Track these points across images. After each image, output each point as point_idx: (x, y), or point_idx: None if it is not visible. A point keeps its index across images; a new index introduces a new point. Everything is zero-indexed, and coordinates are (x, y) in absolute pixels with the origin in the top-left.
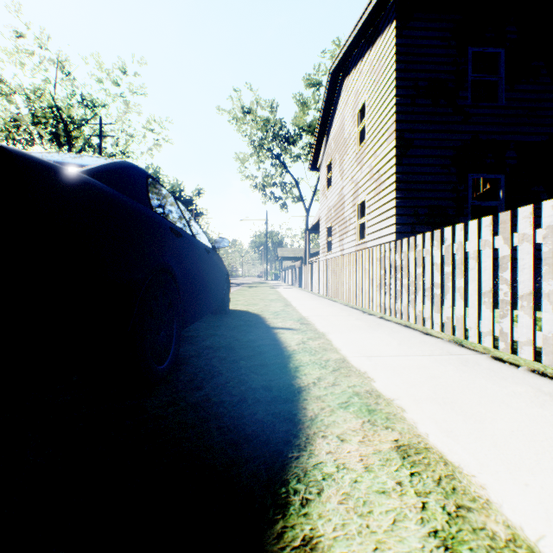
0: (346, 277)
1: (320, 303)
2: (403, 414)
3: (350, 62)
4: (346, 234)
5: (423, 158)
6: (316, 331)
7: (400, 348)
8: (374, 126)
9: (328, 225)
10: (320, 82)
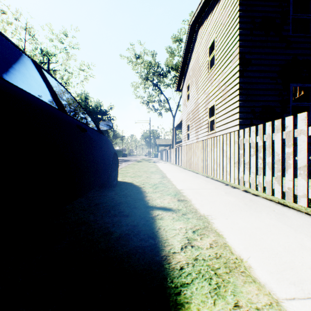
0: (204, 156)
1: (188, 175)
2: None
3: (203, 16)
4: (200, 128)
5: (258, 72)
6: (197, 214)
7: None
8: (221, 54)
9: (188, 123)
10: (181, 39)
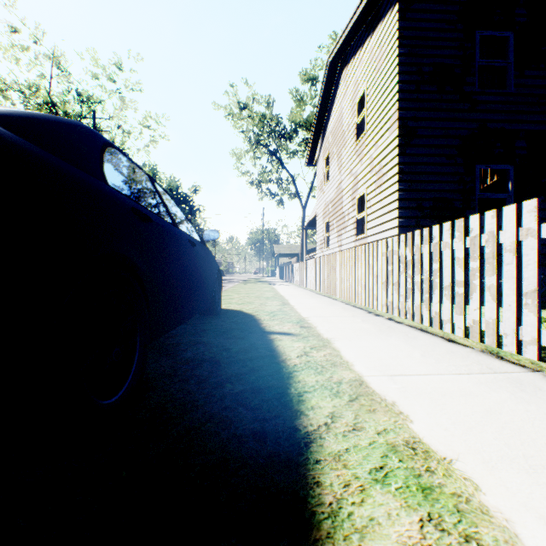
0: (346, 274)
1: (320, 302)
2: (479, 497)
3: (349, 52)
4: (344, 229)
5: (428, 148)
6: (320, 337)
7: (427, 362)
8: (375, 116)
9: (326, 220)
10: (316, 77)
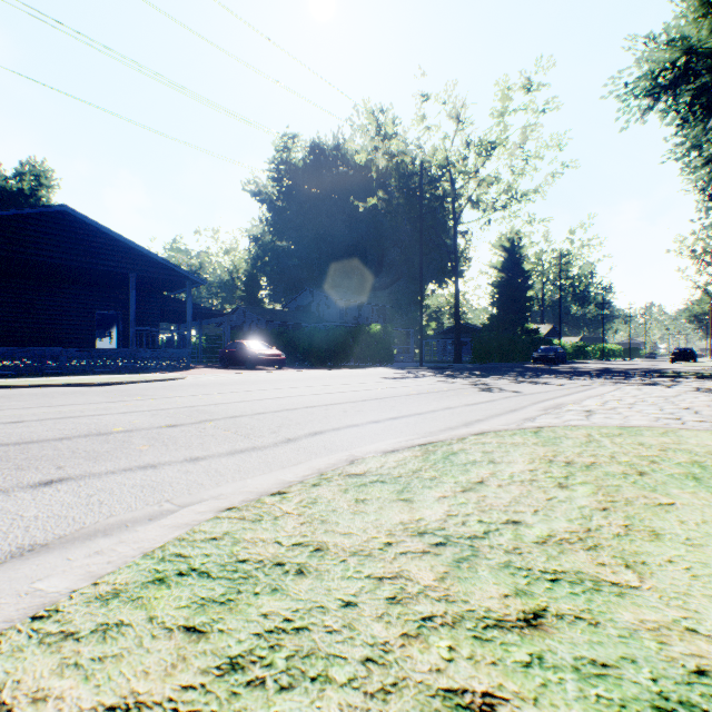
0: None
1: None
2: None
3: None
4: None
5: None
6: None
7: None
8: None
9: None
10: None
